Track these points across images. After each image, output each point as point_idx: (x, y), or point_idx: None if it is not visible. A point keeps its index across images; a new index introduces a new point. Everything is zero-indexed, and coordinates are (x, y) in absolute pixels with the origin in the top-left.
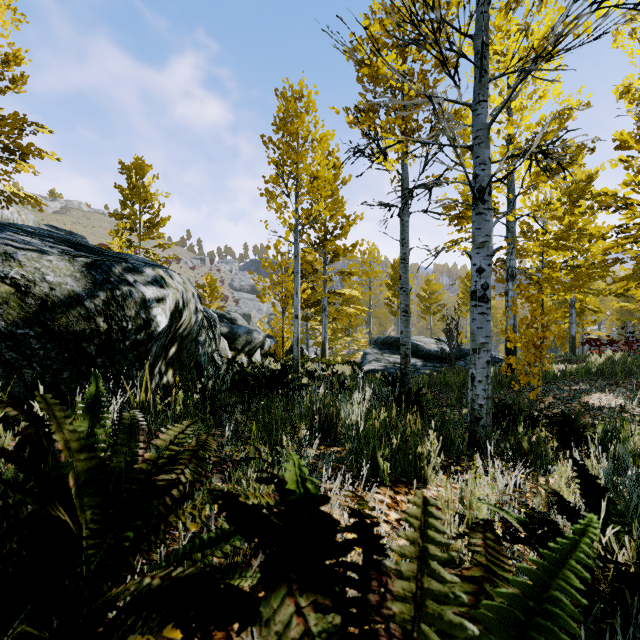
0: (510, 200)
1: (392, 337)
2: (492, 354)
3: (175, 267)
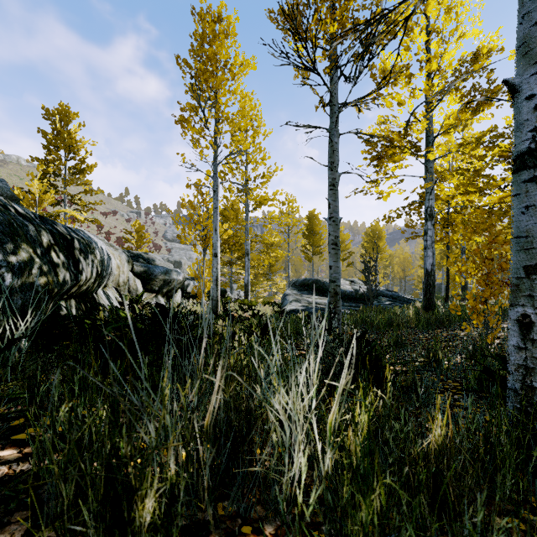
0: (429, 141)
1: (310, 279)
2: (399, 294)
3: (111, 219)
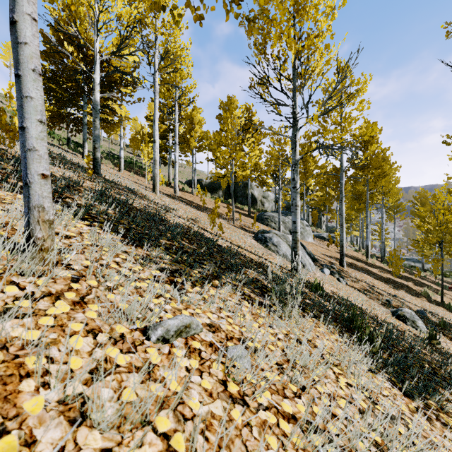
0: None
1: None
2: None
3: None
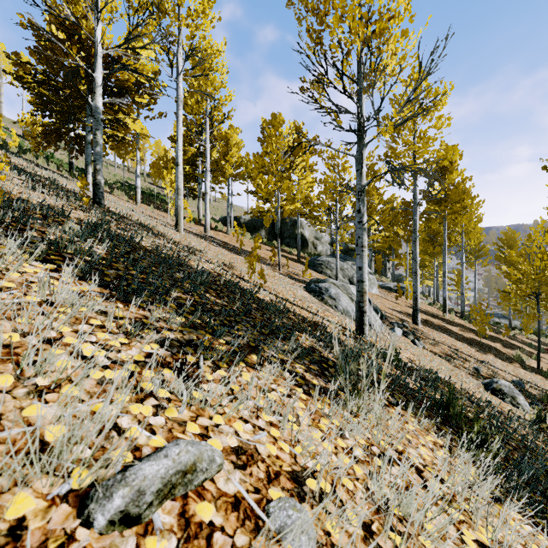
0: None
1: None
2: None
3: None
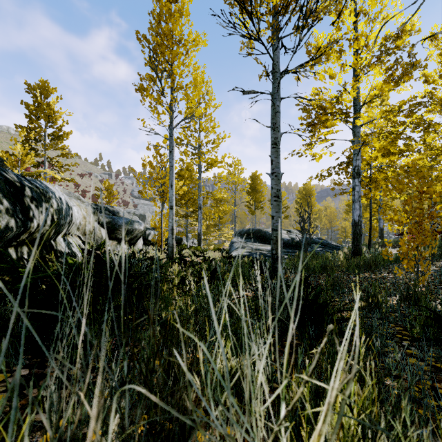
0: (356, 109)
1: (253, 229)
2: (328, 242)
3: (87, 179)
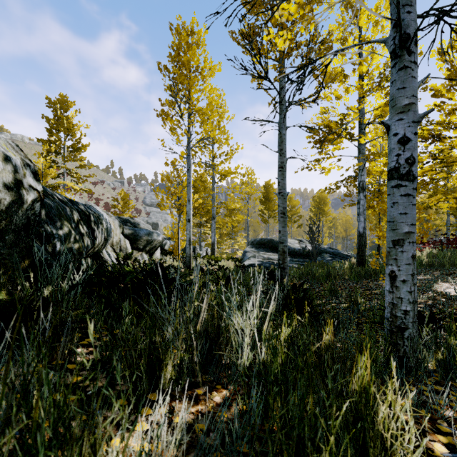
0: (361, 128)
1: (265, 239)
2: (340, 251)
3: (100, 187)
